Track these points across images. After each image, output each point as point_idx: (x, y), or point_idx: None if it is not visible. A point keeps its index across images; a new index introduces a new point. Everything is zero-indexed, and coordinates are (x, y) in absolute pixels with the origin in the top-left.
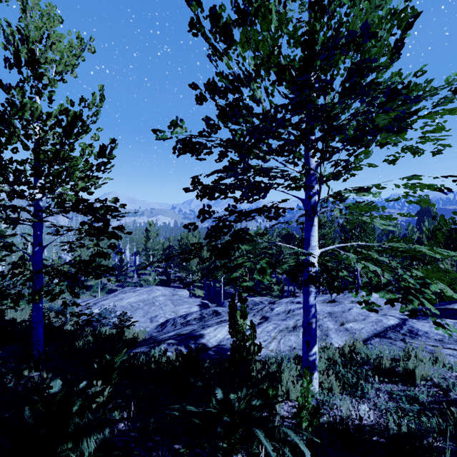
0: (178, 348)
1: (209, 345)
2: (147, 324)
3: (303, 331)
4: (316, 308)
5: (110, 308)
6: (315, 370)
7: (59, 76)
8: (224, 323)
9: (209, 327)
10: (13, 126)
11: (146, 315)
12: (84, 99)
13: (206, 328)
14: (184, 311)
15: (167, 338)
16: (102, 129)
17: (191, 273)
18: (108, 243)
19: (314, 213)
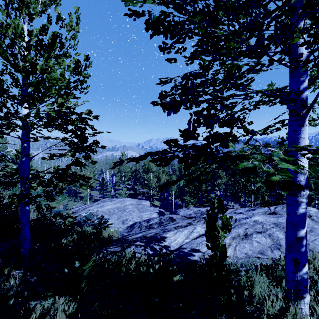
0: (144, 250)
1: (171, 248)
2: (120, 225)
3: (287, 247)
4: (305, 221)
5: (93, 212)
6: (305, 293)
7: (43, 8)
8: (181, 229)
9: (169, 231)
10: (2, 47)
11: (119, 218)
12: (61, 19)
13: (167, 232)
14: (146, 217)
15: (135, 240)
16: (79, 54)
17: (150, 189)
18: (94, 168)
19: (308, 109)
